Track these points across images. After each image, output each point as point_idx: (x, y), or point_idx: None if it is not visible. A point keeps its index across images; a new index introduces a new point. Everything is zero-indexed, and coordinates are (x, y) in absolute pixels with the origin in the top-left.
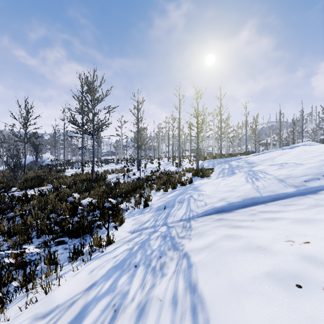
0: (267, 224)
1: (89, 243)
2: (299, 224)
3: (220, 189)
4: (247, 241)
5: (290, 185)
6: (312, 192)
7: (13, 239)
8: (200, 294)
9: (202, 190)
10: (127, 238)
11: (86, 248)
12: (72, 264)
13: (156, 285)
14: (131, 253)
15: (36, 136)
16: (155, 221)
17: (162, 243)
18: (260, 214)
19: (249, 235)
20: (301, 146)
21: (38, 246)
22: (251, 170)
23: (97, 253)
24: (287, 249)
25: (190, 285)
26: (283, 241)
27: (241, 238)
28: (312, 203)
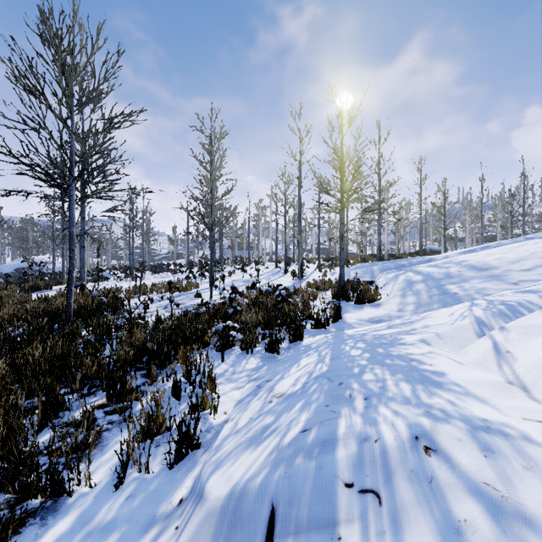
0: None
1: None
2: None
3: None
4: None
5: None
6: None
7: None
8: None
9: (443, 380)
10: None
11: None
12: None
13: None
14: None
15: None
16: None
17: None
18: None
19: None
20: None
21: None
22: None
23: None
24: None
25: None
26: None
27: None
28: None
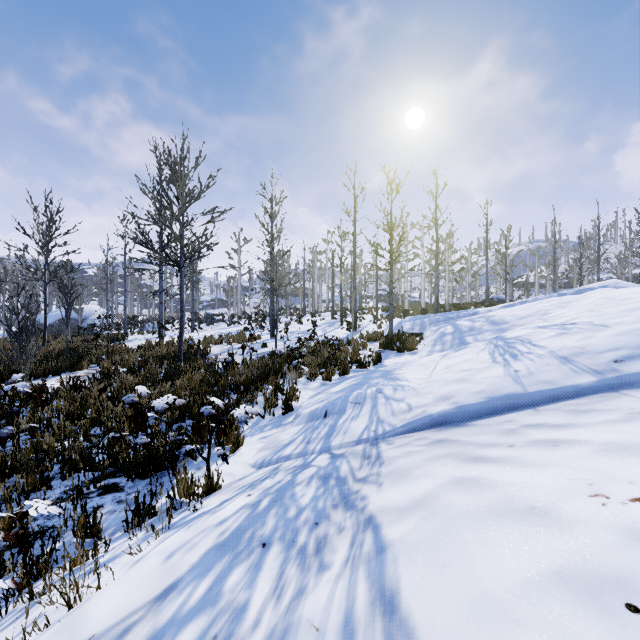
0: (543, 455)
1: (169, 490)
2: (614, 456)
3: (440, 377)
4: (504, 495)
5: (585, 369)
6: (631, 384)
7: (12, 481)
8: (406, 620)
9: (402, 378)
10: (248, 478)
11: (162, 500)
12: (130, 537)
13: (307, 590)
14: (256, 514)
15: (69, 269)
16: (305, 444)
17: (321, 492)
18: (527, 431)
19: (507, 480)
20: (598, 289)
21: (63, 496)
22: (500, 338)
23: (184, 513)
24: (595, 516)
25: (381, 596)
26: (583, 495)
27: (490, 487)
28: (634, 408)
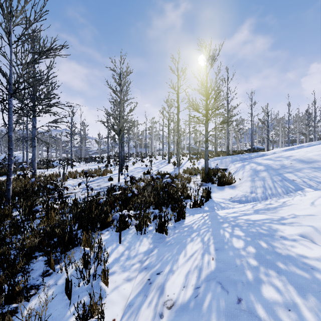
0: None
1: None
2: None
3: None
4: None
5: None
6: None
7: None
8: None
9: None
10: None
11: None
12: None
13: None
14: None
15: None
16: None
17: None
18: None
19: None
20: None
21: None
22: None
23: None
24: None
25: None
26: None
27: None
28: None
